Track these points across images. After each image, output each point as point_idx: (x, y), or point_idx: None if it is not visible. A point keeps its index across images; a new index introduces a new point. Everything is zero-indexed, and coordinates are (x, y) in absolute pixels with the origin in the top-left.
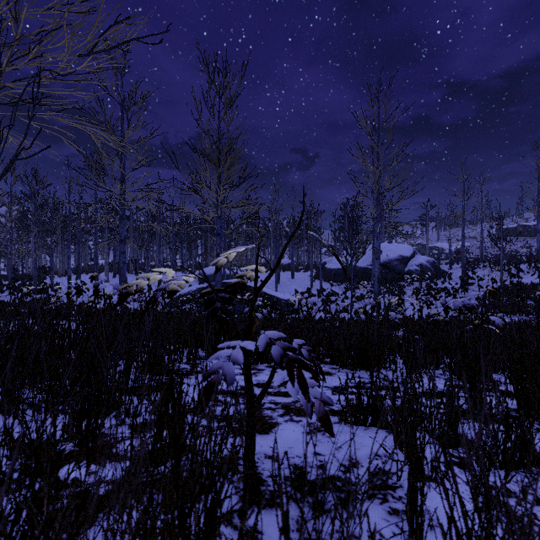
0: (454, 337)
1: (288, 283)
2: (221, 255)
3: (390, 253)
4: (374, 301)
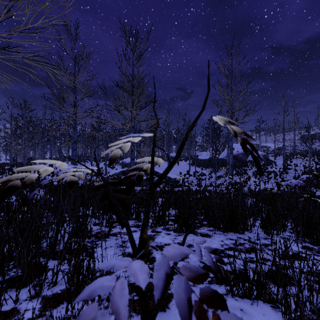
0: (300, 210)
1: (175, 167)
2: (111, 144)
3: (237, 149)
4: (233, 180)
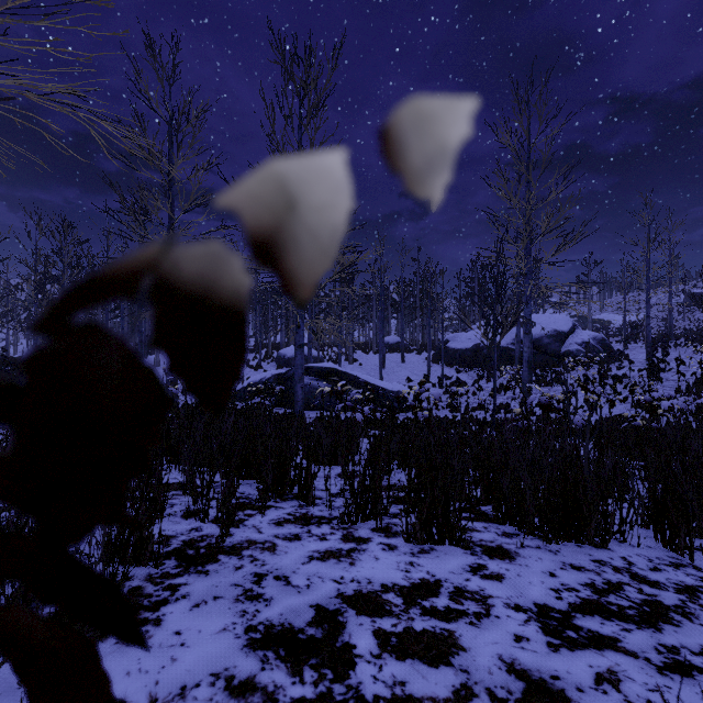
0: None
1: (396, 368)
2: None
3: (539, 327)
4: (544, 397)
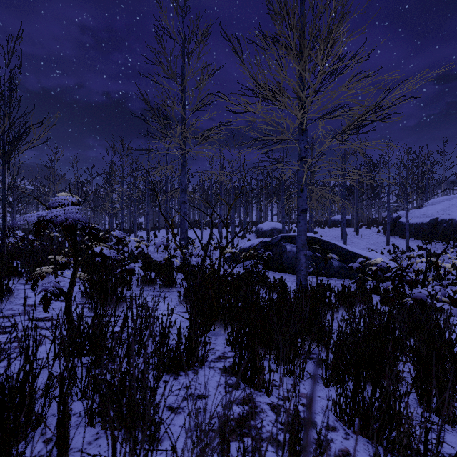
0: None
1: (353, 239)
2: None
3: None
4: None
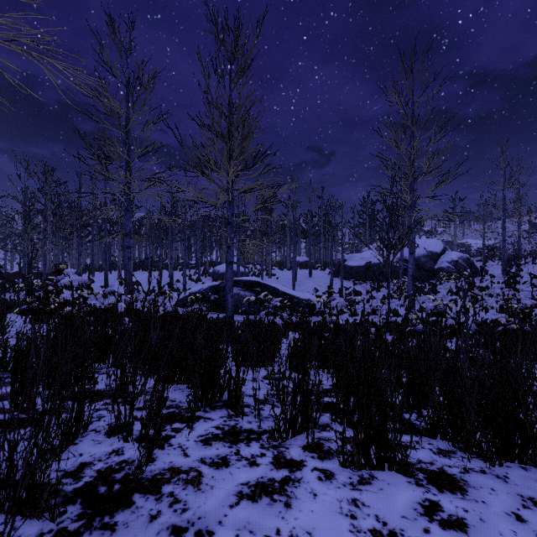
0: None
1: (305, 281)
2: None
3: (417, 249)
4: (440, 305)
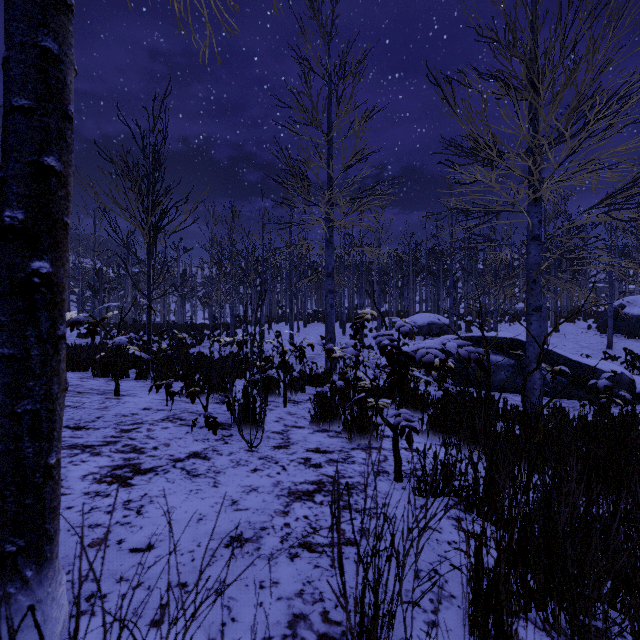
0: None
1: (551, 338)
2: None
3: None
4: None
